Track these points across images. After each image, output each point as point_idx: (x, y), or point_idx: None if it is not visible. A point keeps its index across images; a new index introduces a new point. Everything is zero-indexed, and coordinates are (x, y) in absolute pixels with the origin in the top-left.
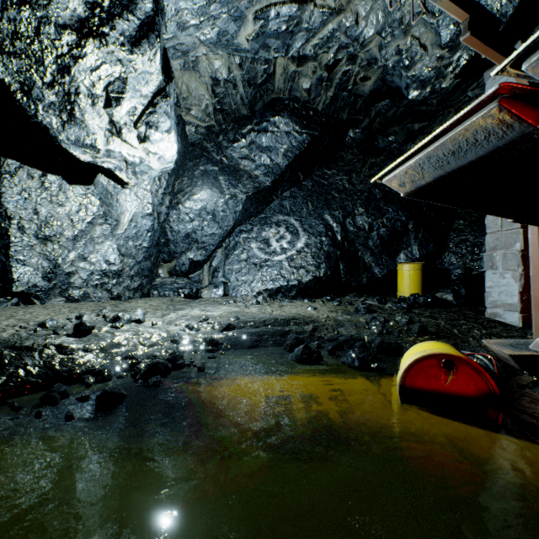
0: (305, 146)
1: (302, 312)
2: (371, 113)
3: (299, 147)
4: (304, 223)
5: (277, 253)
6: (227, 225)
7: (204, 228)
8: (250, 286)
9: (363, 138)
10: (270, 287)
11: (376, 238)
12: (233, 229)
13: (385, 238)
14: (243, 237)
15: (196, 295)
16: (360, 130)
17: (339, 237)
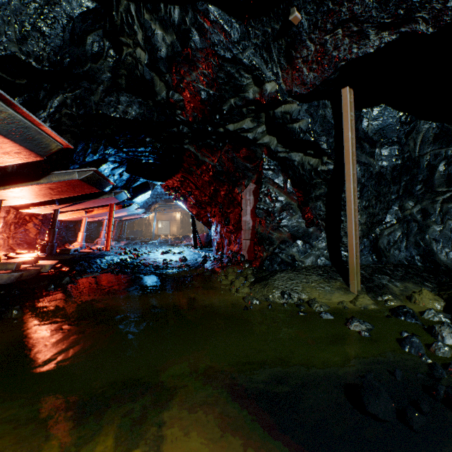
0: None
1: None
2: None
3: None
4: None
5: None
6: None
7: None
8: None
9: None
10: None
11: None
12: None
13: None
14: None
15: None
16: None
17: None
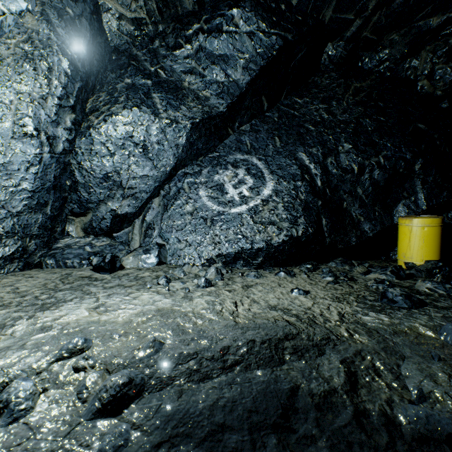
0: (274, 54)
1: (287, 301)
2: (370, 3)
3: (266, 55)
4: (271, 163)
5: (235, 203)
6: (166, 164)
7: (131, 167)
8: (197, 250)
9: (345, 55)
10: (226, 252)
11: (367, 184)
12: (175, 171)
13: (380, 184)
14: (188, 181)
15: (111, 265)
16: (342, 42)
17: (320, 181)
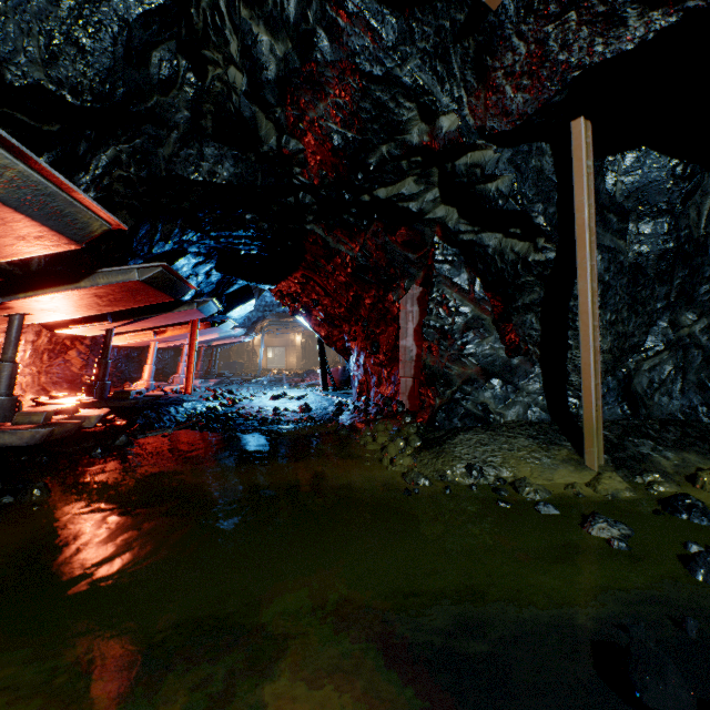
0: None
1: None
2: None
3: None
4: None
5: None
6: None
7: None
8: None
9: None
10: None
11: None
12: None
13: None
14: None
15: None
16: None
17: None
